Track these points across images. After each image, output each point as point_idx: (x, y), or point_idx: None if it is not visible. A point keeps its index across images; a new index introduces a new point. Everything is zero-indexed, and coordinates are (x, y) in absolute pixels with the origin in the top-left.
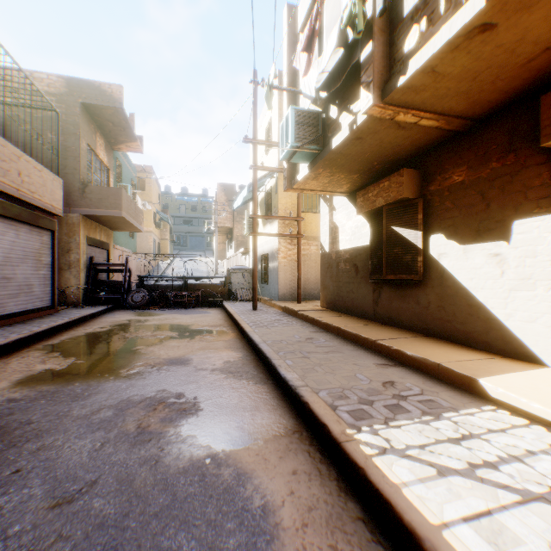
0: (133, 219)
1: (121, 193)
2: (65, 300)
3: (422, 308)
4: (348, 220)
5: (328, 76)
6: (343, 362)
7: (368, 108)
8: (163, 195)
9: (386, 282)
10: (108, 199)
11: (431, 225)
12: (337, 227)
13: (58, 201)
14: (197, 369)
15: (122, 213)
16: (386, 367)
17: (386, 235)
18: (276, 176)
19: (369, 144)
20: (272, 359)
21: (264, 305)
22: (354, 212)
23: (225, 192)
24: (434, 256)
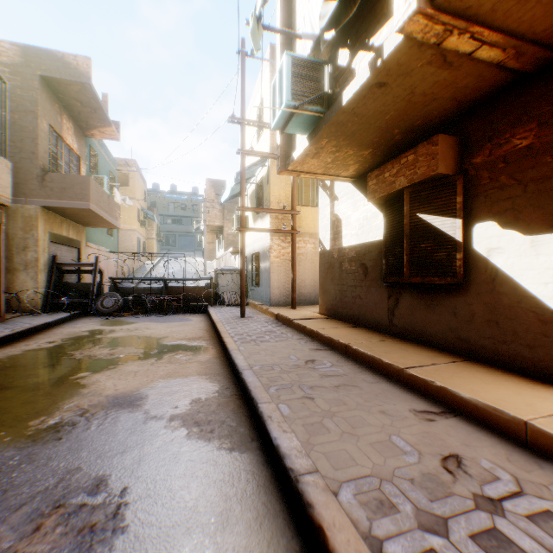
0: (106, 214)
1: (89, 182)
2: (20, 306)
3: (460, 322)
4: (354, 211)
5: (337, 6)
6: (365, 406)
7: (408, 17)
8: (150, 192)
9: (406, 287)
10: (74, 188)
11: (476, 210)
12: (340, 220)
13: (5, 187)
14: (148, 417)
15: (90, 205)
16: (432, 417)
17: (410, 225)
18: (268, 165)
19: (394, 96)
20: (259, 402)
21: (254, 310)
22: (362, 200)
23: (215, 188)
24: (480, 253)
